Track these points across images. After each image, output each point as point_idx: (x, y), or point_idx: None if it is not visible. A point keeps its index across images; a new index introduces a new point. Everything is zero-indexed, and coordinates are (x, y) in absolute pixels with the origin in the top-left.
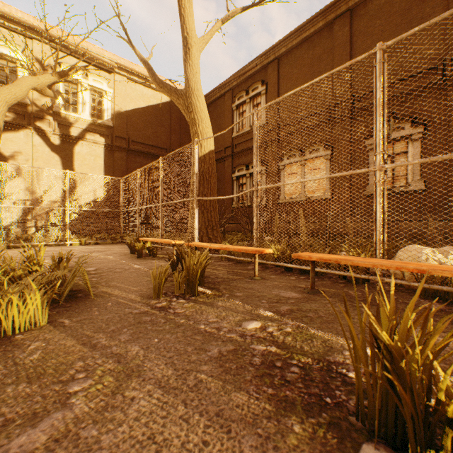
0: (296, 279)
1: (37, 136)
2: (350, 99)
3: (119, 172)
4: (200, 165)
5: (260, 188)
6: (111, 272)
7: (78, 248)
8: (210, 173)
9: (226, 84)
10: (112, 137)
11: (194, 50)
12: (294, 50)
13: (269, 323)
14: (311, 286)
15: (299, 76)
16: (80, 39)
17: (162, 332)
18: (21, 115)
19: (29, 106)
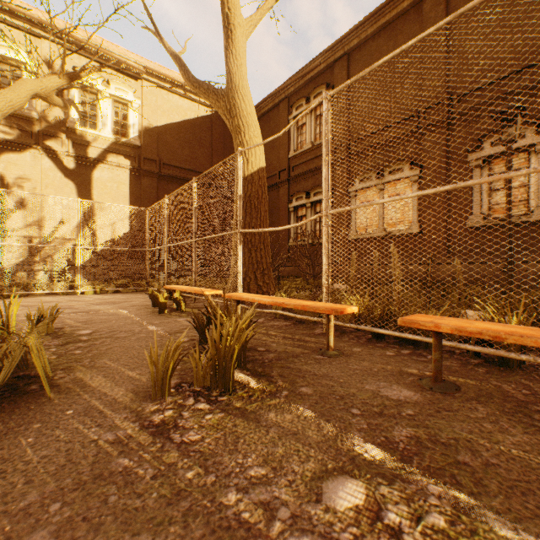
0: (397, 355)
1: (47, 158)
2: (447, 100)
3: (148, 202)
4: (246, 188)
5: (334, 212)
6: (111, 337)
7: (89, 298)
8: (260, 198)
9: (280, 91)
10: (139, 159)
11: (238, 34)
12: (369, 42)
13: (382, 487)
14: (434, 375)
15: (375, 74)
16: (100, 38)
17: (135, 520)
18: (27, 132)
19: (37, 121)
